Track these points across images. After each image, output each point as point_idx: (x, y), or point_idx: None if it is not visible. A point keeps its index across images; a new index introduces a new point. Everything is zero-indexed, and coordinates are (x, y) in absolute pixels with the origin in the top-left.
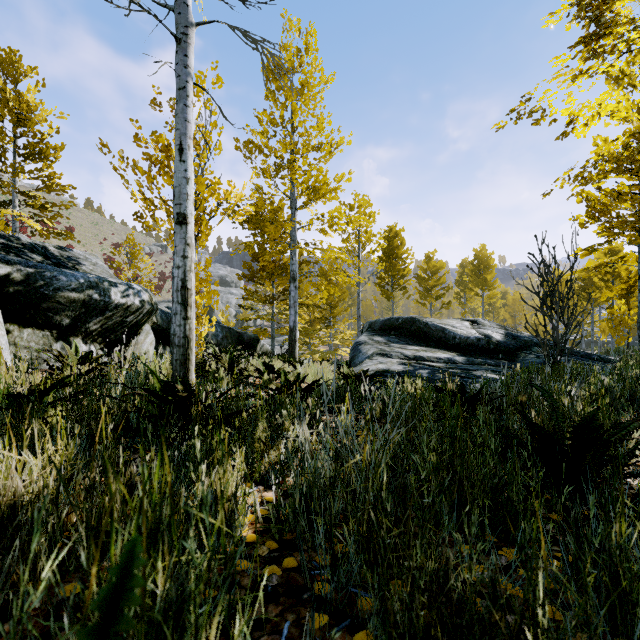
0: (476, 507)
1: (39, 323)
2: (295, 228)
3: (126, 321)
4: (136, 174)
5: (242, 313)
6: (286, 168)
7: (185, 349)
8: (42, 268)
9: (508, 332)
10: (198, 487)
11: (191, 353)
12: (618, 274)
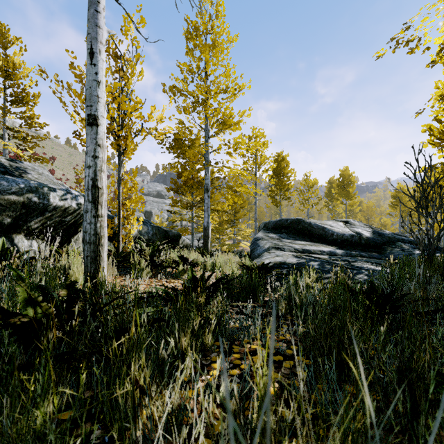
0: None
1: None
2: (208, 152)
3: (65, 221)
4: (71, 96)
5: (172, 217)
6: (201, 105)
7: (96, 246)
8: None
9: (374, 230)
10: None
11: (102, 250)
12: None
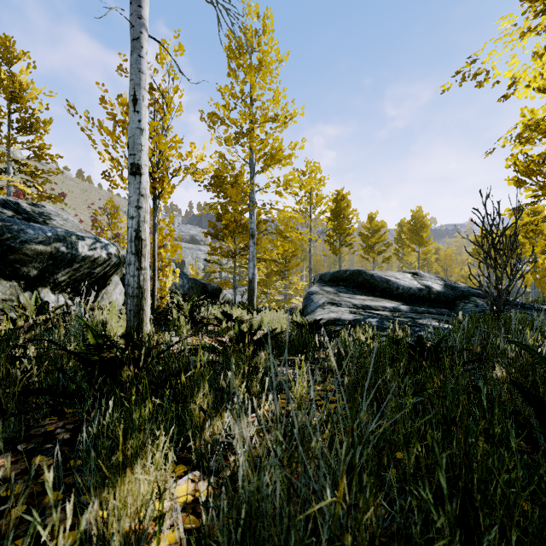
0: (497, 540)
1: (6, 274)
2: (254, 190)
3: (94, 272)
4: (102, 134)
5: (209, 267)
6: (245, 136)
7: (139, 299)
8: (10, 222)
9: (446, 283)
10: (53, 545)
11: (145, 303)
12: (540, 232)
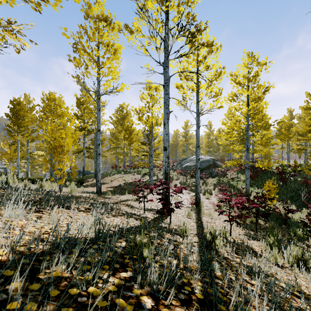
0: None
1: None
2: (28, 147)
3: None
4: (2, 154)
5: None
6: (26, 136)
7: None
8: None
9: (79, 170)
10: None
11: None
12: (126, 152)
